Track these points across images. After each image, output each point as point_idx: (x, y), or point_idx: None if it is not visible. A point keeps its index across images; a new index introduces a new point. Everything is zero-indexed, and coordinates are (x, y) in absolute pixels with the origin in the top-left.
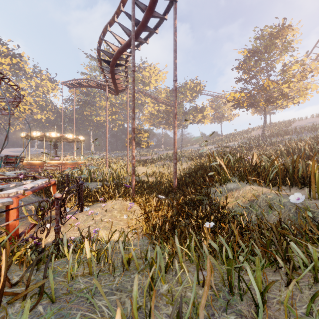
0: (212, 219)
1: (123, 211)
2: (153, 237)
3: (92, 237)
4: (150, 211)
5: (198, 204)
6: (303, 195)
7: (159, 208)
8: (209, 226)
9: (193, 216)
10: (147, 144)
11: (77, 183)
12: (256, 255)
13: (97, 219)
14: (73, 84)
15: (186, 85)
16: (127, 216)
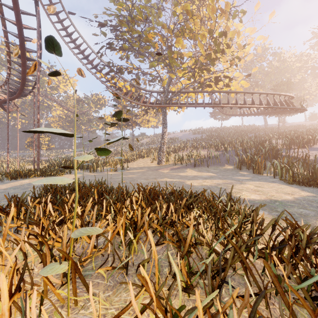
0: None
1: None
2: None
3: None
4: None
5: None
6: None
7: None
8: None
9: None
10: (48, 147)
11: None
12: None
13: None
14: None
15: (90, 98)
16: None
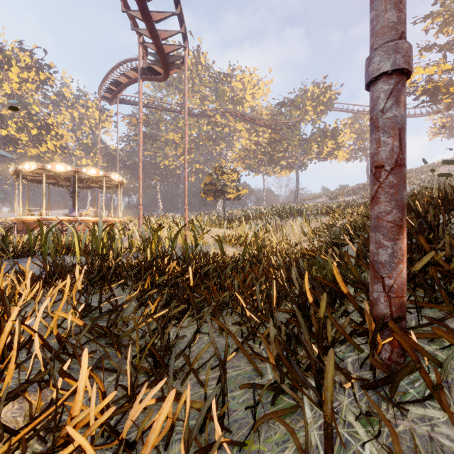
0: None
1: None
2: None
3: None
4: None
5: None
6: None
7: None
8: None
9: None
10: (236, 193)
11: None
12: None
13: None
14: (109, 89)
15: (306, 92)
16: None
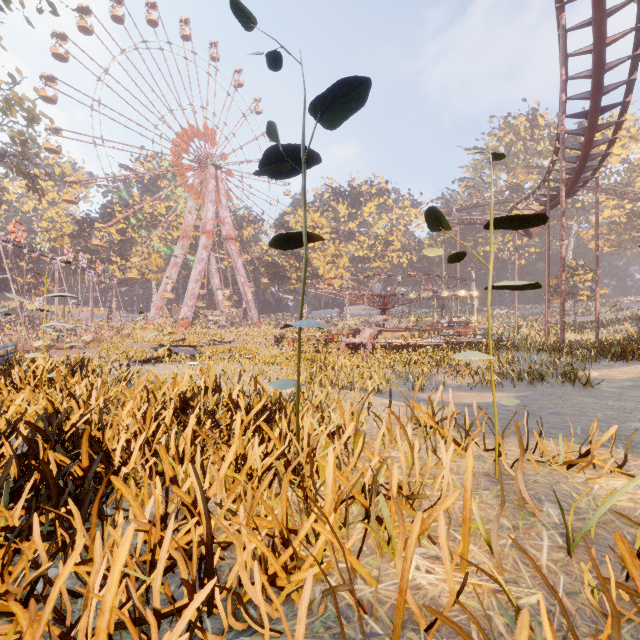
0: None
1: None
2: None
3: None
4: None
5: None
6: None
7: None
8: None
9: None
10: (591, 294)
11: (497, 341)
12: None
13: None
14: (461, 222)
15: None
16: None
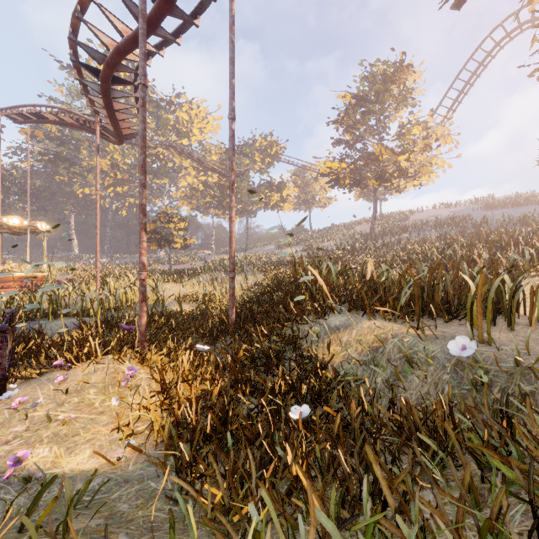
0: (303, 392)
1: (113, 388)
2: (173, 459)
3: (5, 478)
4: (173, 384)
5: (275, 361)
6: (472, 341)
7: (195, 373)
8: (300, 414)
9: (265, 389)
10: (184, 243)
11: None
12: (427, 522)
13: (39, 415)
14: (24, 115)
15: (254, 143)
16: (121, 398)
